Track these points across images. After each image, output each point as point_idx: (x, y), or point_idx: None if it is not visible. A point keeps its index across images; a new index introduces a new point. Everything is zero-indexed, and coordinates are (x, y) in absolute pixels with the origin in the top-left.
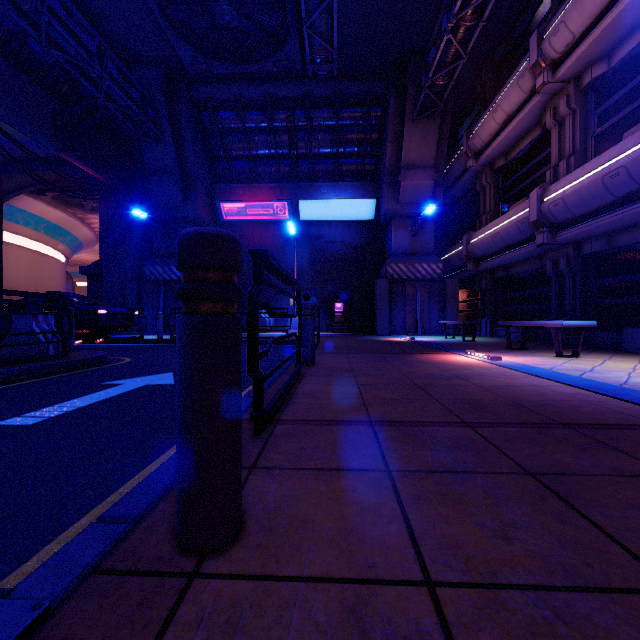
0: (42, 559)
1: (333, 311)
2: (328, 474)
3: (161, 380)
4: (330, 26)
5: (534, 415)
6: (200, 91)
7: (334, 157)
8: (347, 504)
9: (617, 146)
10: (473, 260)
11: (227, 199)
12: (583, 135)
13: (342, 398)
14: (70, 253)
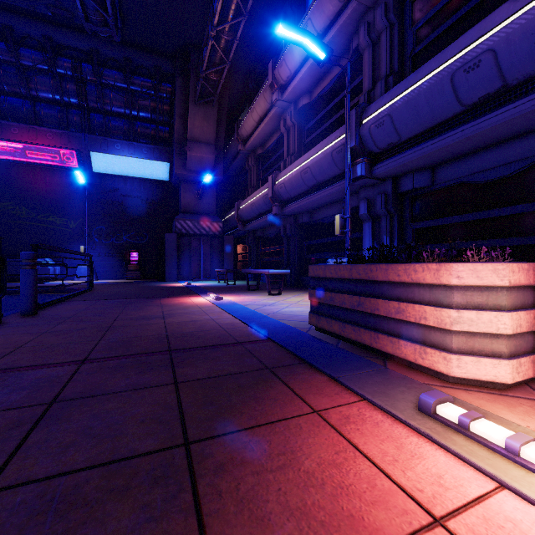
0: None
1: (129, 260)
2: None
3: None
4: None
5: (162, 345)
6: None
7: (129, 118)
8: None
9: (307, 153)
10: (242, 222)
11: None
12: (299, 142)
13: None
14: None
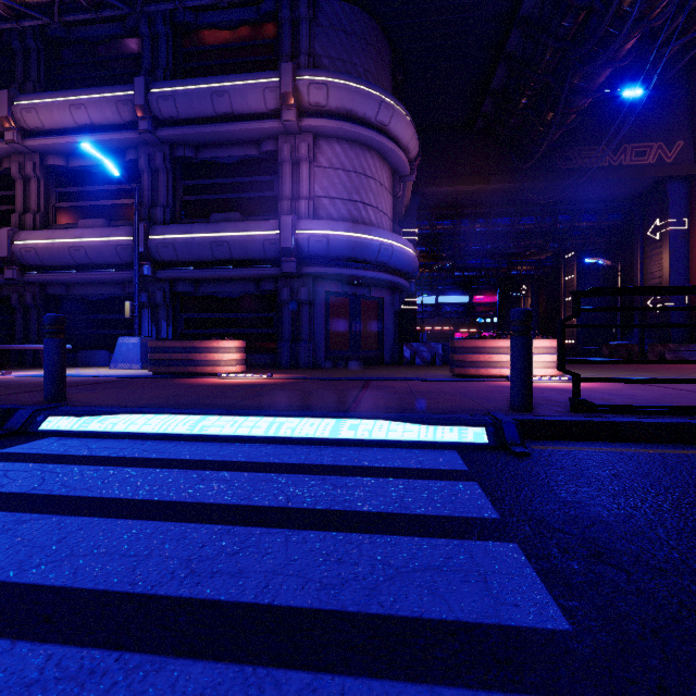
0: None
1: None
2: None
3: None
4: None
5: (87, 383)
6: None
7: None
8: (77, 395)
9: (79, 231)
10: None
11: None
12: (47, 201)
13: None
14: None
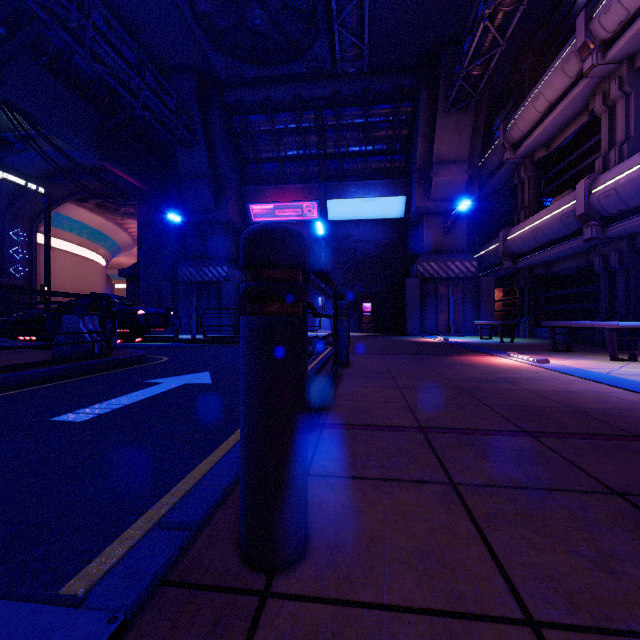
0: (105, 561)
1: (361, 311)
2: (387, 485)
3: (199, 379)
4: (360, 22)
5: (603, 425)
6: (231, 96)
7: (363, 155)
8: (415, 520)
9: None
10: (511, 257)
11: (256, 201)
12: (638, 119)
13: (385, 401)
14: (110, 257)
